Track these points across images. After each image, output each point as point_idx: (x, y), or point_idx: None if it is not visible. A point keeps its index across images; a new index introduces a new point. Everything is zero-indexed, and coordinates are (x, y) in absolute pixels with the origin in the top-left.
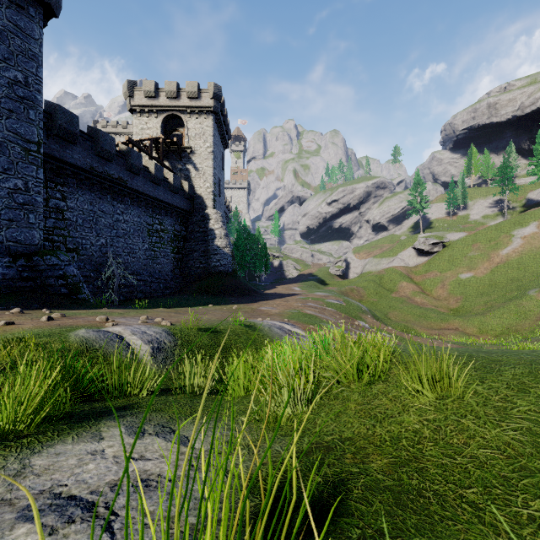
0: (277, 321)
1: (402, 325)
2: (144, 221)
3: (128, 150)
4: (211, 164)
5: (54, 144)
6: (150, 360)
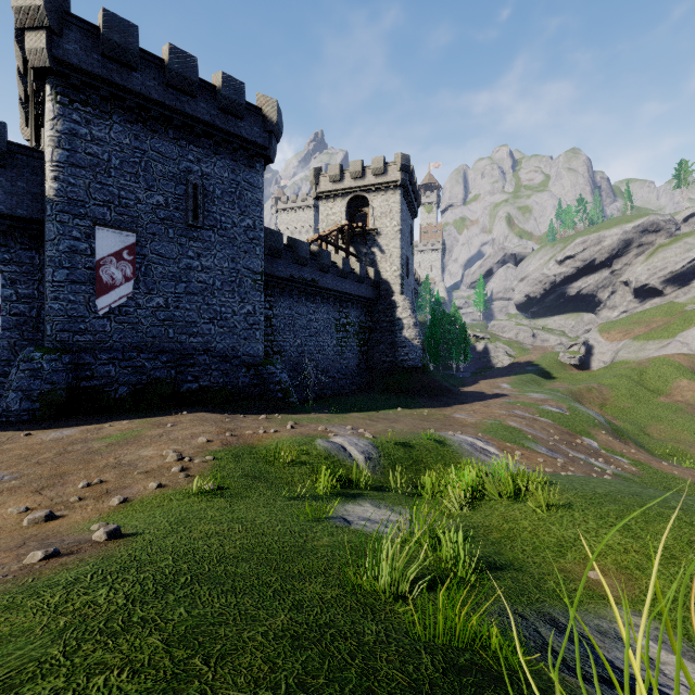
0: (469, 435)
1: (667, 446)
2: (332, 317)
3: (319, 251)
4: (398, 244)
5: (265, 263)
6: (365, 467)
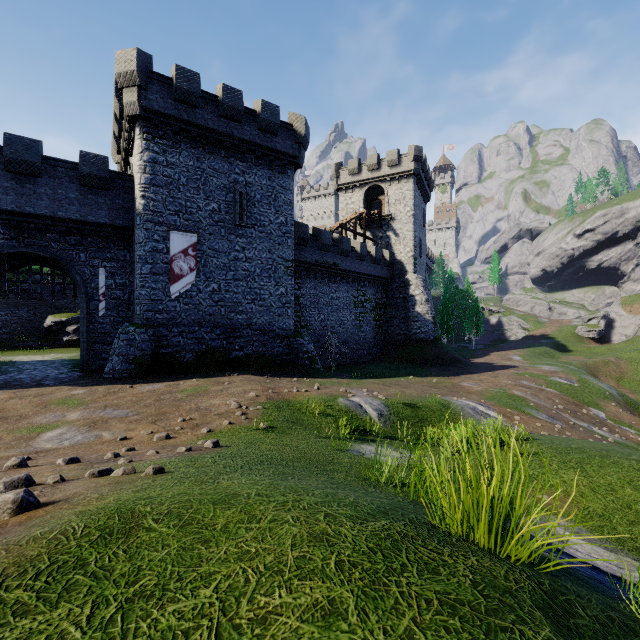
0: (472, 401)
1: None
2: (351, 295)
3: (340, 238)
4: (411, 228)
5: (294, 251)
6: (378, 421)
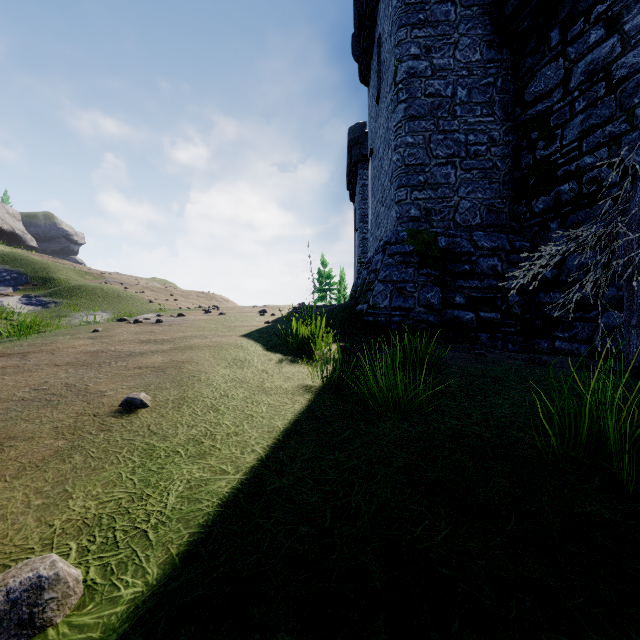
0: None
1: None
2: None
3: None
4: None
5: None
6: None
